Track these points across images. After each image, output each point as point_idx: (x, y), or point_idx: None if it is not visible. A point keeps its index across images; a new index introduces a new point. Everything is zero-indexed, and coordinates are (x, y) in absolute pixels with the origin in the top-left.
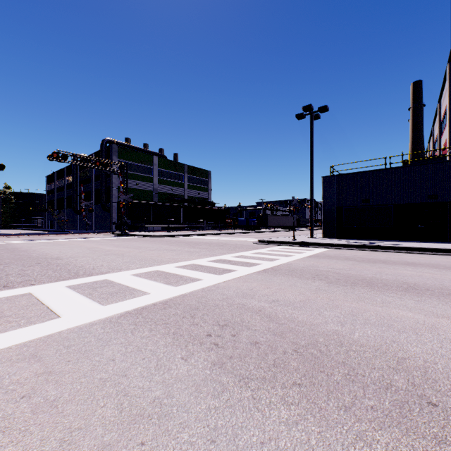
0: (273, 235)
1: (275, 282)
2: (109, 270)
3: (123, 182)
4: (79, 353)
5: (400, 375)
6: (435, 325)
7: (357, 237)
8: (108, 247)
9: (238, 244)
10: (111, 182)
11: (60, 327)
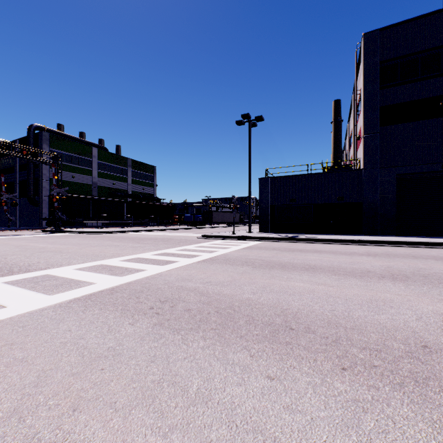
0: (217, 230)
1: (211, 269)
2: (48, 266)
3: (57, 174)
4: (36, 329)
5: (280, 317)
6: (314, 289)
7: (286, 231)
8: (41, 245)
9: (183, 239)
10: (41, 174)
11: (9, 314)
